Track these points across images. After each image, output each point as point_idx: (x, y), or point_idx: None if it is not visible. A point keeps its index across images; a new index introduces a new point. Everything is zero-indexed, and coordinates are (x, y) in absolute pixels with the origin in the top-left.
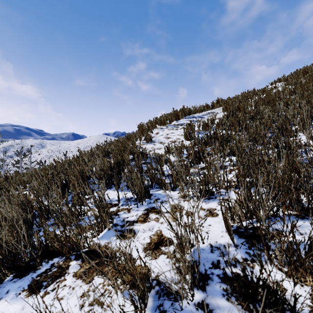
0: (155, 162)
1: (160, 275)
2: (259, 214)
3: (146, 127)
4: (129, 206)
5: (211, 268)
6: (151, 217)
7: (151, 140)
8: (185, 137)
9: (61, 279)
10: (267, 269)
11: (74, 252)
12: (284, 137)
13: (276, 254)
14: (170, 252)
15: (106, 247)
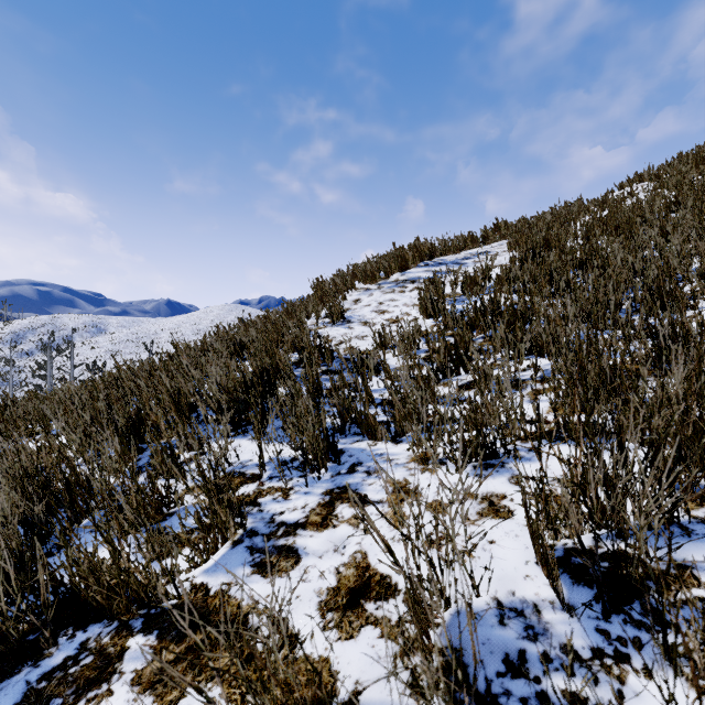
0: (351, 369)
1: (363, 690)
2: (635, 526)
3: (332, 288)
4: (288, 482)
5: (503, 676)
6: (341, 514)
7: (343, 316)
8: (423, 311)
9: (100, 693)
10: (663, 687)
11: (142, 608)
12: (664, 310)
13: (689, 645)
14: (389, 619)
15: (225, 596)
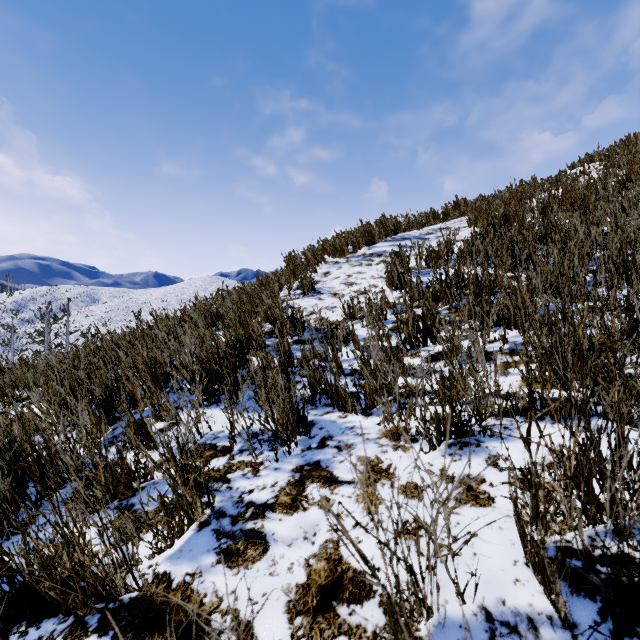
0: (321, 339)
1: None
2: None
3: (304, 261)
4: (258, 456)
5: None
6: (312, 495)
7: (314, 288)
8: (389, 283)
9: None
10: None
11: (100, 601)
12: (629, 283)
13: None
14: (364, 629)
15: (187, 590)
